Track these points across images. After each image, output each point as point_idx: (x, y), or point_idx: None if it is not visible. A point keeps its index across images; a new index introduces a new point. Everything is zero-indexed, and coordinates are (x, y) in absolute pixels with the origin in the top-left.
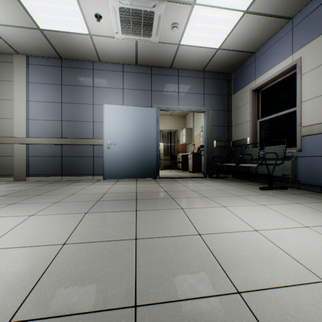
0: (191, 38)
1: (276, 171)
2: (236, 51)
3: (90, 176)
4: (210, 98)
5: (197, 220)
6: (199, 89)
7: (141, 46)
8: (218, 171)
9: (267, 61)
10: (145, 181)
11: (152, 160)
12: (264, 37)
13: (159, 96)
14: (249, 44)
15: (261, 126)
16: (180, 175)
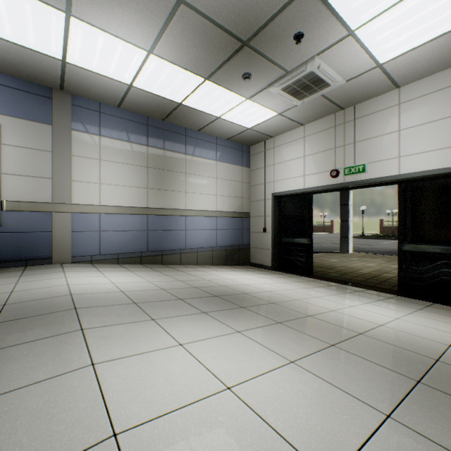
0: None
1: None
2: None
3: None
4: None
5: (101, 291)
6: None
7: None
8: None
9: None
10: None
11: None
12: None
13: None
14: None
15: None
16: None
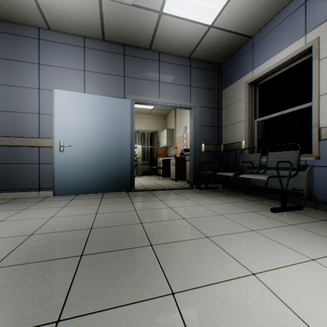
0: (177, 3)
1: (284, 183)
2: (231, 33)
3: (34, 192)
4: (197, 92)
5: None
6: (185, 80)
7: (108, 8)
8: (207, 180)
9: (270, 46)
10: (115, 197)
11: (125, 167)
12: (267, 14)
13: (135, 85)
14: (248, 23)
15: (260, 127)
16: (162, 184)
